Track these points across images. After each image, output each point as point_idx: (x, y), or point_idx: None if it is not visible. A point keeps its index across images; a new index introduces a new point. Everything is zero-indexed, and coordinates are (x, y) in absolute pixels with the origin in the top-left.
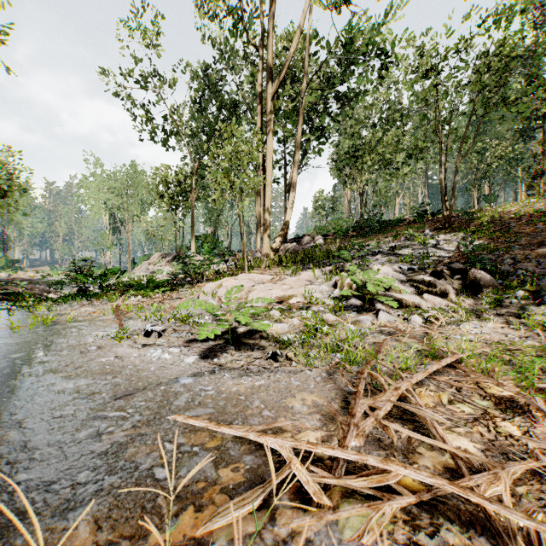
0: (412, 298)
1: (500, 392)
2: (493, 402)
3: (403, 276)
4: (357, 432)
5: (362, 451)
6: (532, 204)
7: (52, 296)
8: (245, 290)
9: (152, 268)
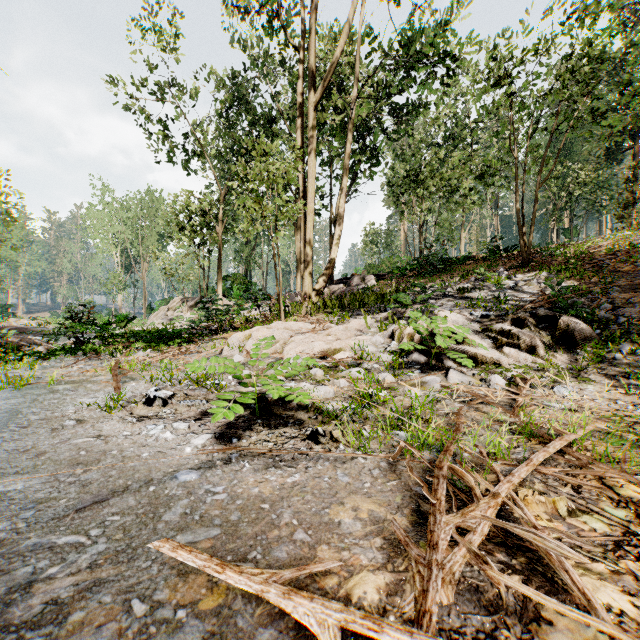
0: (489, 352)
1: (637, 493)
2: (632, 511)
3: (475, 325)
4: (442, 575)
5: (453, 616)
6: (627, 237)
7: (42, 349)
8: (280, 342)
9: (171, 314)
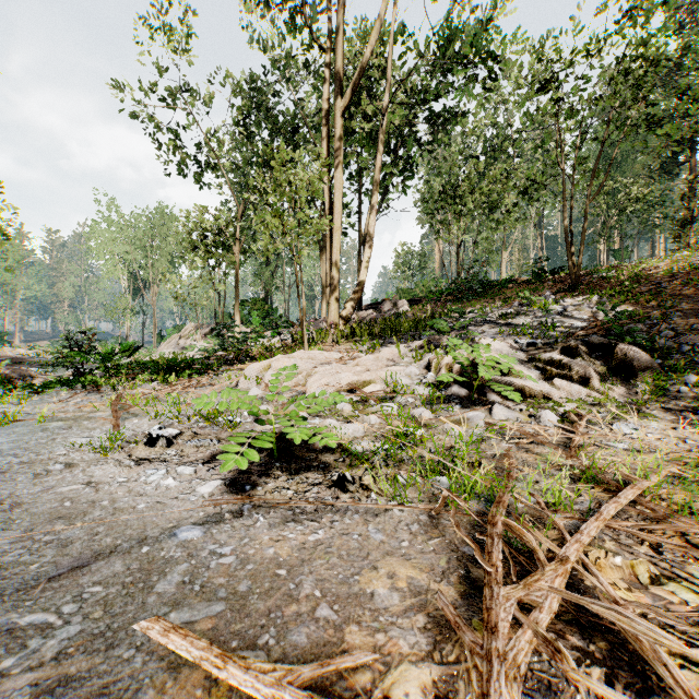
0: (538, 384)
1: None
2: None
3: (521, 354)
4: (505, 668)
5: None
6: (687, 258)
7: (37, 381)
8: (303, 373)
9: (183, 343)
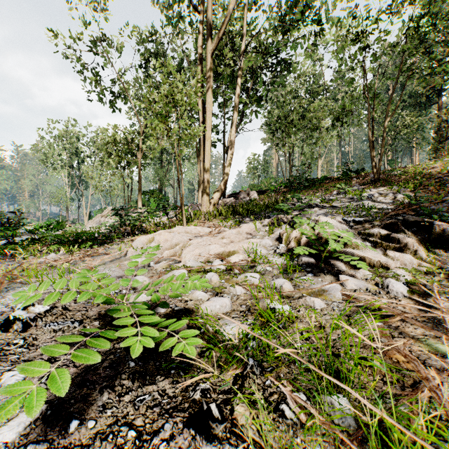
0: (375, 255)
1: None
2: None
3: (350, 229)
4: None
5: None
6: None
7: None
8: (179, 245)
9: (103, 220)
